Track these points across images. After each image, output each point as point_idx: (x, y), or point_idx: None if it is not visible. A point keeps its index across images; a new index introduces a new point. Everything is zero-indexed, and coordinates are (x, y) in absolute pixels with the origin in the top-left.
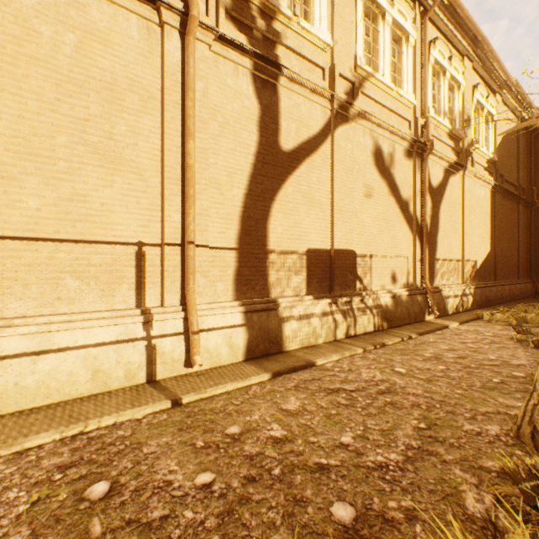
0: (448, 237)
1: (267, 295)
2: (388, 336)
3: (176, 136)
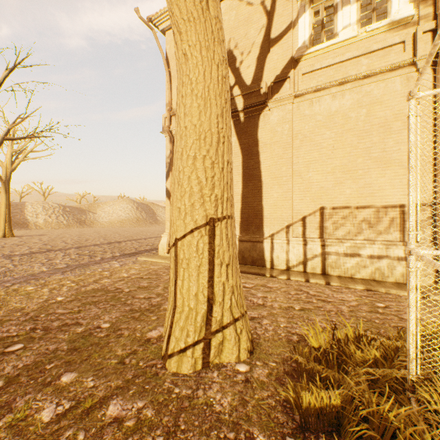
0: None
1: None
2: None
3: (428, 135)
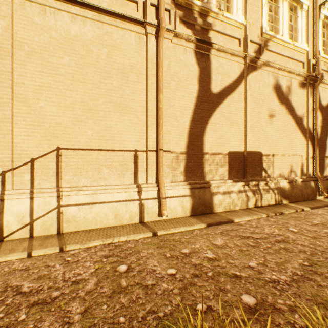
0: None
1: (203, 179)
2: (285, 208)
3: (153, 93)
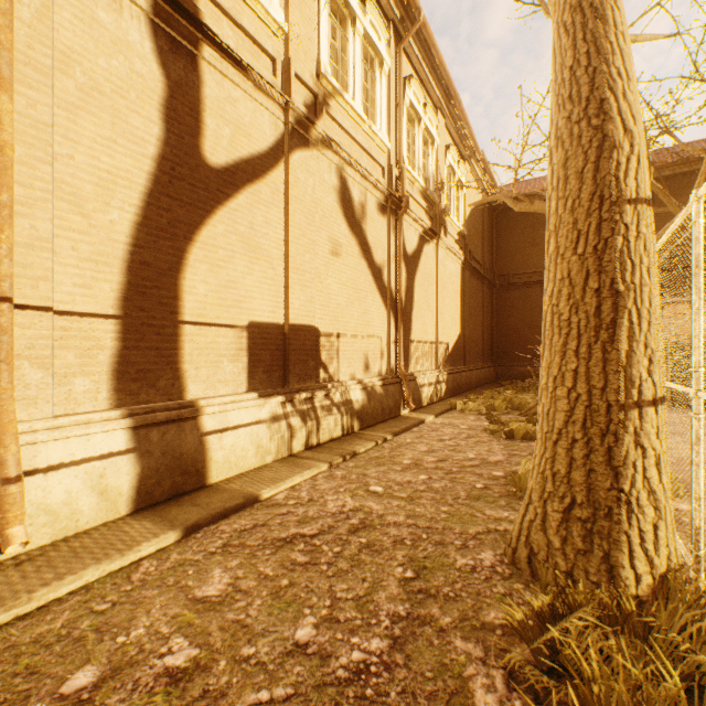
0: (423, 316)
1: (180, 395)
2: (360, 441)
3: None
